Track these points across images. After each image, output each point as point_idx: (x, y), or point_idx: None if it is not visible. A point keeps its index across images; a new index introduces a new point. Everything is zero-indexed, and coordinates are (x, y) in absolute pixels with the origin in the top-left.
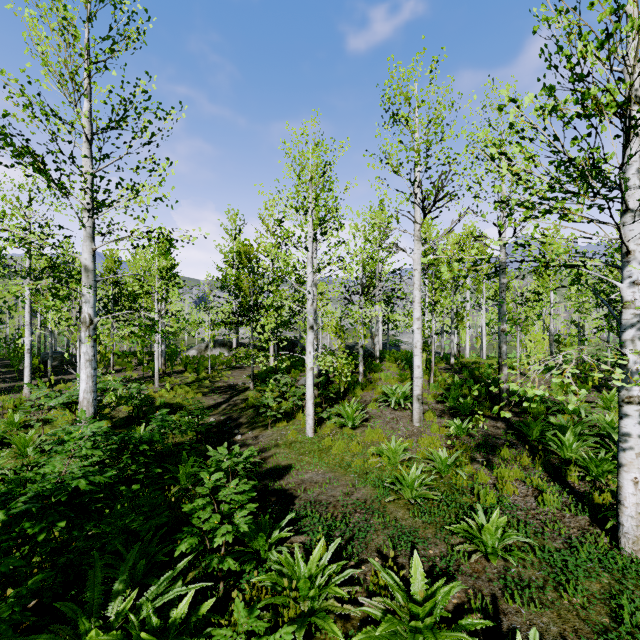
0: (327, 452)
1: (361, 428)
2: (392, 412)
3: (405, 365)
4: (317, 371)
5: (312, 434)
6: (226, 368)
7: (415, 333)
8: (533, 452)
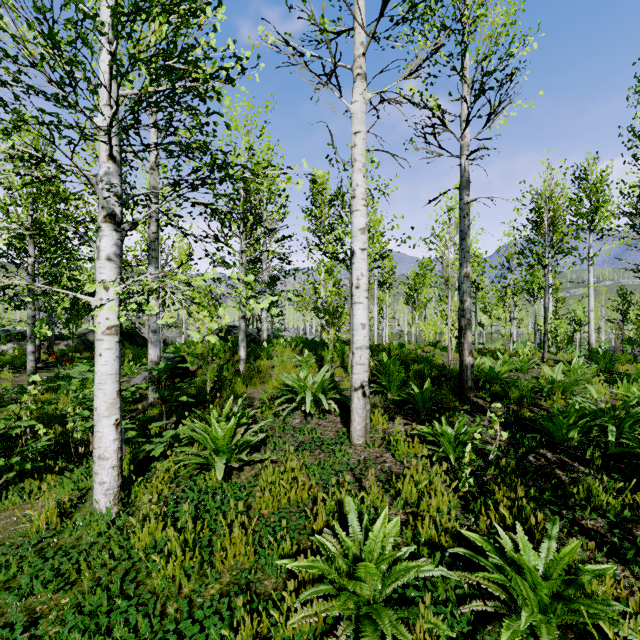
0: (139, 585)
1: (248, 468)
2: (304, 420)
3: (304, 348)
4: (158, 355)
5: (112, 509)
6: (9, 370)
7: (357, 259)
8: (616, 478)
